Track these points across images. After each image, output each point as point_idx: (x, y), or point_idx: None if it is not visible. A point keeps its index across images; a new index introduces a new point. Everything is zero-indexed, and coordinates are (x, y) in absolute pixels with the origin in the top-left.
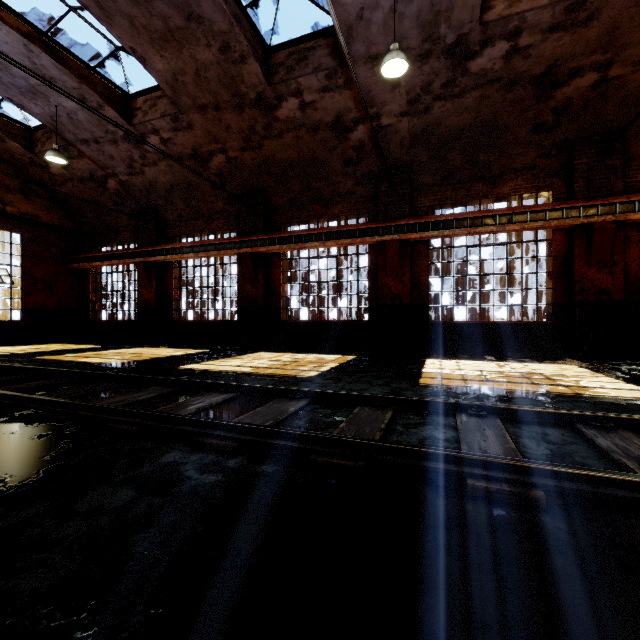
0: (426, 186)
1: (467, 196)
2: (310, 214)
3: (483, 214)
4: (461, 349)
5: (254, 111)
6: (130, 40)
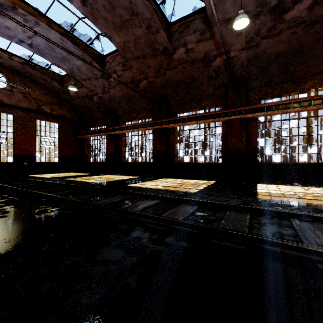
0: (255, 88)
1: (281, 91)
2: (189, 107)
3: (292, 101)
4: (277, 178)
5: (162, 57)
6: (105, 29)
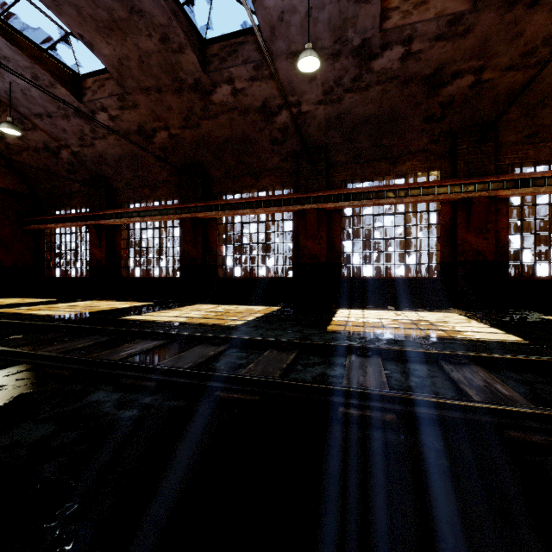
0: (340, 164)
1: (373, 173)
2: (243, 185)
3: (385, 188)
4: (368, 301)
5: (192, 95)
6: (78, 27)
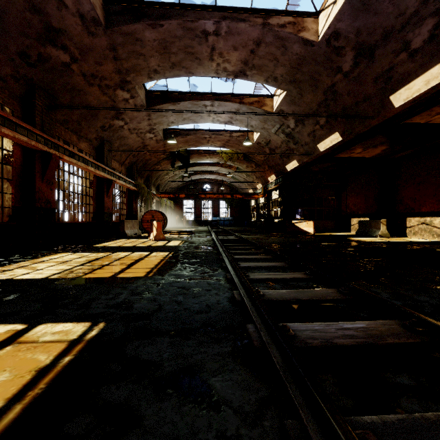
0: None
1: None
2: None
3: None
4: None
5: None
6: None
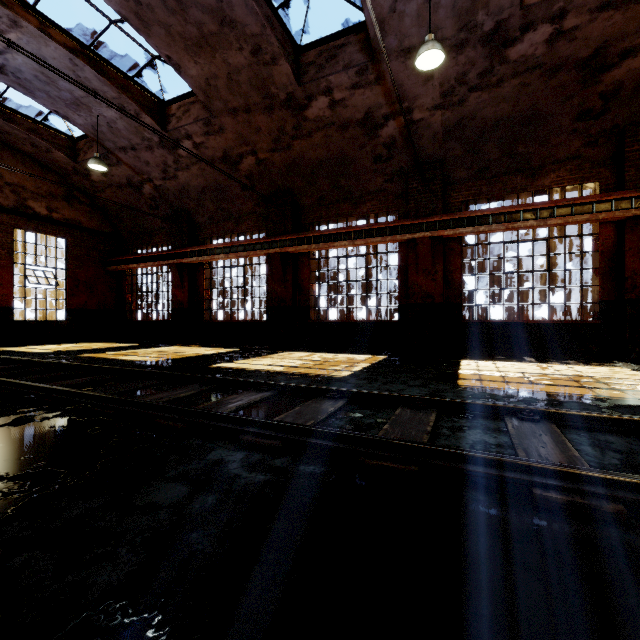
0: (459, 181)
1: (504, 190)
2: (339, 213)
3: (522, 208)
4: (497, 350)
5: (284, 112)
6: (166, 48)
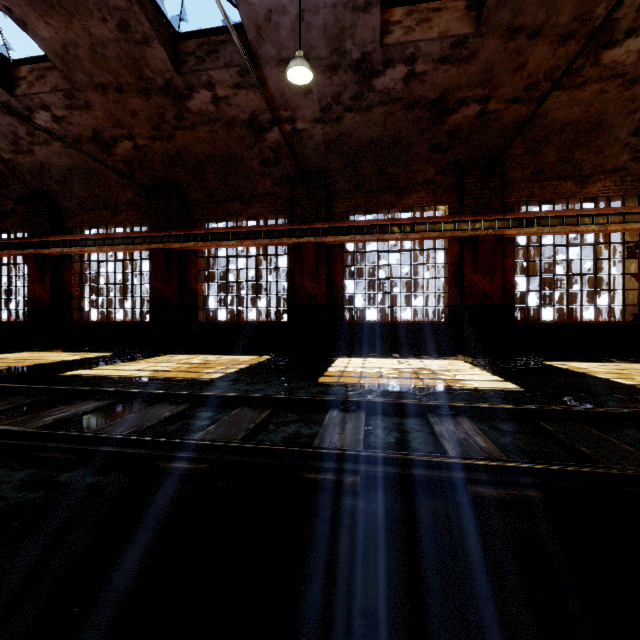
0: (341, 192)
1: (378, 204)
2: (228, 212)
3: (390, 222)
4: (372, 348)
5: (163, 98)
6: None
